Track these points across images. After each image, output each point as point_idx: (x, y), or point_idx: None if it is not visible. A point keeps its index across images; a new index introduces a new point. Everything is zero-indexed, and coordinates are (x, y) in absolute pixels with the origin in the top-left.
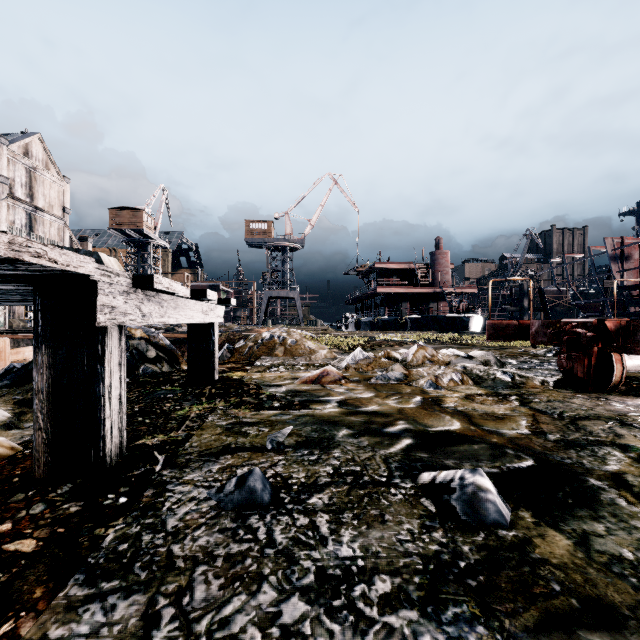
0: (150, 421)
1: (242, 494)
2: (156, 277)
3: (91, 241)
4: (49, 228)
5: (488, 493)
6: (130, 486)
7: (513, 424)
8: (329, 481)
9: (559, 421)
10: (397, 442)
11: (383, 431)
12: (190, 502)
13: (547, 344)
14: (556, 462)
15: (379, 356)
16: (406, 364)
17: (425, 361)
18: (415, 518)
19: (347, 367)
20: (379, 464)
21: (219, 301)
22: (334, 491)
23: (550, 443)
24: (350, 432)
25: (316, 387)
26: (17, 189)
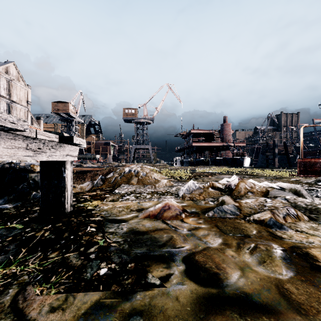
0: None
1: None
2: None
3: (42, 119)
4: (19, 112)
5: None
6: None
7: None
8: None
9: None
10: None
11: None
12: None
13: None
14: None
15: (206, 186)
16: (230, 194)
17: (247, 192)
18: None
19: (183, 196)
20: None
21: (61, 139)
22: None
23: None
24: None
25: (158, 224)
26: (1, 91)
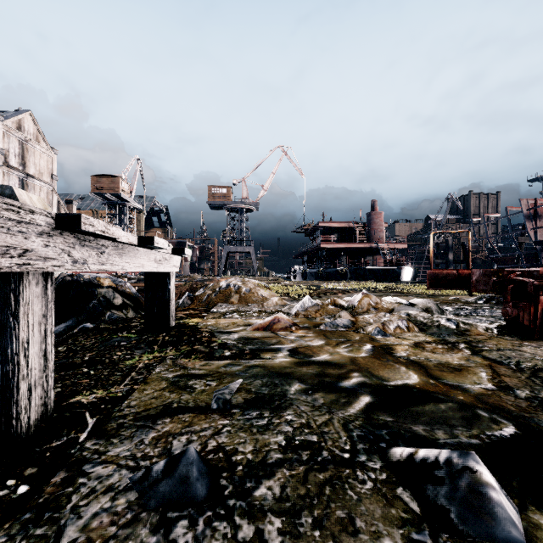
0: (95, 373)
1: (170, 485)
2: (85, 217)
3: (75, 204)
4: (39, 192)
5: (490, 489)
6: (40, 465)
7: (473, 377)
8: (281, 458)
9: (520, 373)
10: (355, 400)
11: (338, 386)
12: (105, 495)
13: (489, 292)
14: (541, 429)
15: (326, 303)
16: (352, 311)
17: (370, 308)
18: (396, 526)
19: (297, 314)
20: (338, 432)
21: (173, 251)
22: (287, 475)
23: (523, 402)
24: (303, 387)
25: (267, 334)
26: (11, 158)
